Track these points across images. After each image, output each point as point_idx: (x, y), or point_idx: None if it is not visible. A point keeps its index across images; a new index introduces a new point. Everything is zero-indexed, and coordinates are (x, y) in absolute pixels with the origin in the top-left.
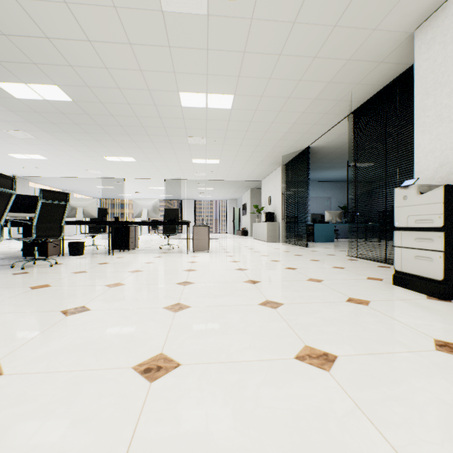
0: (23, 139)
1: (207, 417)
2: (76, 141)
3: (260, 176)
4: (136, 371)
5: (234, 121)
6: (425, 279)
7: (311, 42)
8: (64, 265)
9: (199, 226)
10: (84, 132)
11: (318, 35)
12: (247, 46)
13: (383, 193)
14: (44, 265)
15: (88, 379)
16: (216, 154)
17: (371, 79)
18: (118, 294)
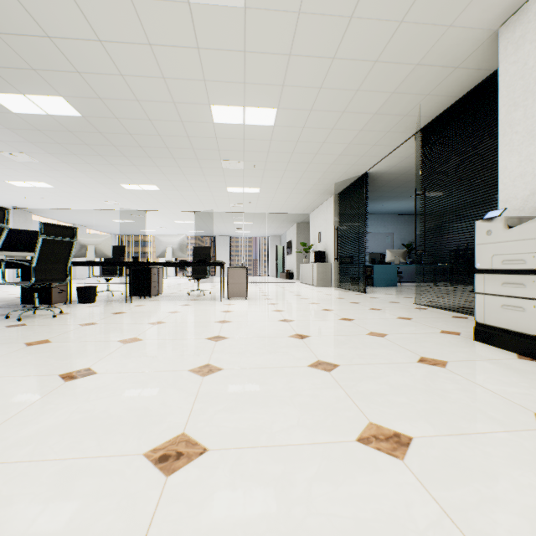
0: (23, 163)
1: (240, 530)
2: (87, 165)
3: (308, 208)
4: (148, 460)
5: (277, 141)
6: (515, 333)
7: (372, 42)
8: (71, 315)
9: (236, 267)
10: (97, 155)
11: (381, 33)
12: (293, 47)
13: (458, 228)
14: (47, 315)
15: (84, 472)
16: (255, 181)
17: (444, 89)
18: (133, 352)
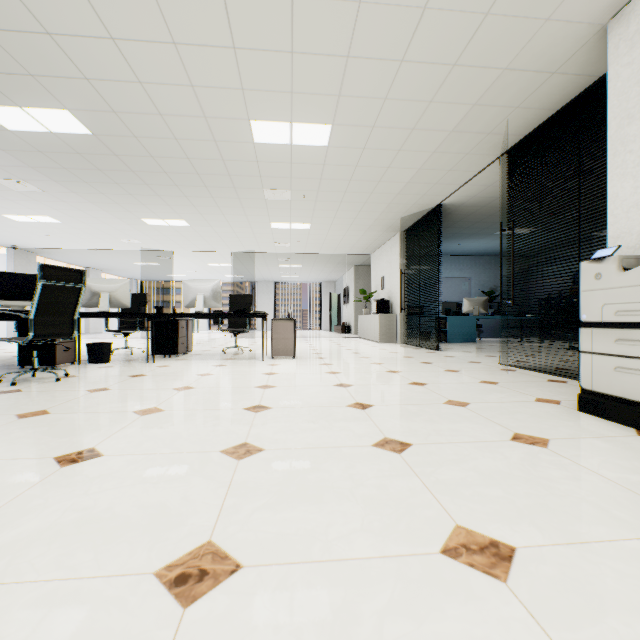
0: (23, 193)
1: None
2: (100, 195)
3: (368, 248)
4: (160, 582)
5: (332, 165)
6: (633, 403)
7: (450, 41)
8: (78, 379)
9: (281, 319)
10: (112, 182)
11: (461, 28)
12: (352, 47)
13: (554, 271)
14: (49, 378)
15: (72, 600)
16: (305, 215)
17: (537, 100)
18: (151, 426)
